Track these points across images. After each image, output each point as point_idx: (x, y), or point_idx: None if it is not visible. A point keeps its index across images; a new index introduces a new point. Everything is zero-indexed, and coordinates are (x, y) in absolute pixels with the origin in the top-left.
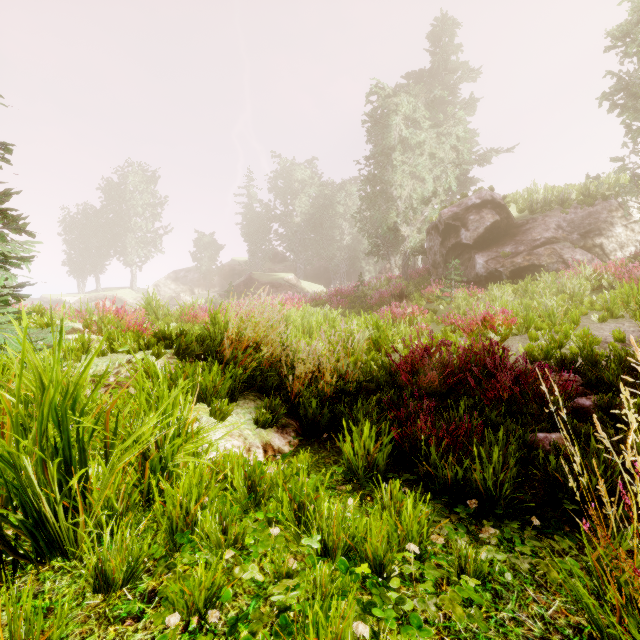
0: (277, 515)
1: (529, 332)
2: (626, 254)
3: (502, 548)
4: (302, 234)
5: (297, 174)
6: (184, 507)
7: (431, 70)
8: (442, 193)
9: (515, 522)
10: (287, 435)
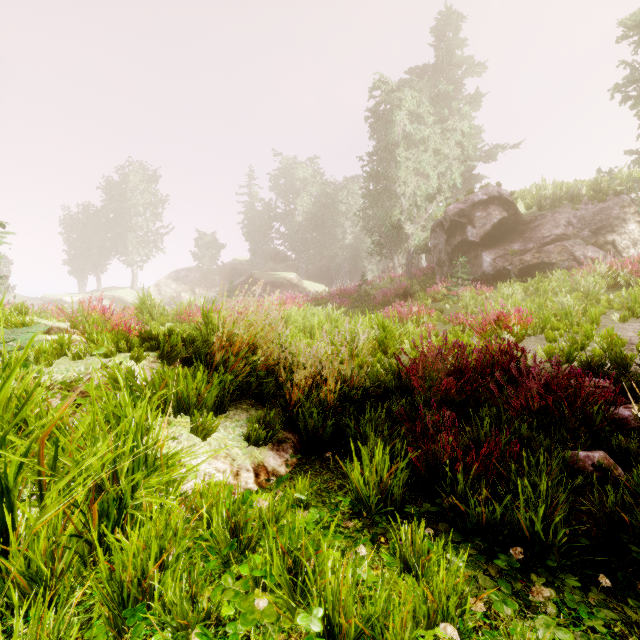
0: (266, 573)
1: (546, 332)
2: (639, 251)
3: (562, 618)
4: (304, 233)
5: (299, 173)
6: (138, 570)
7: (435, 65)
8: (447, 190)
9: (571, 575)
10: (284, 452)
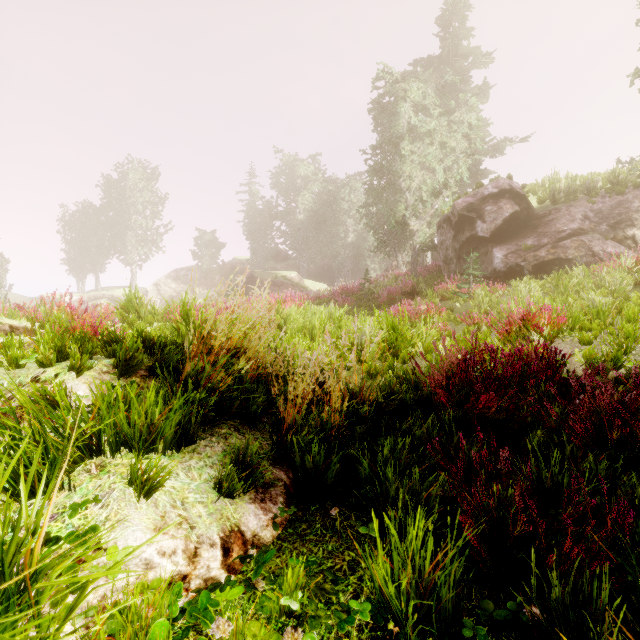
0: None
1: (580, 333)
2: None
3: None
4: (305, 232)
5: (300, 170)
6: None
7: (440, 57)
8: (454, 184)
9: None
10: (271, 503)
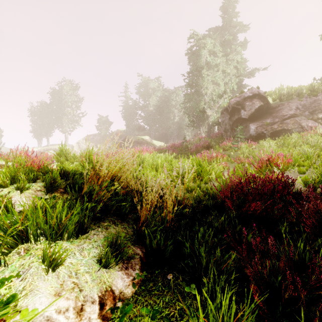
0: None
1: (299, 168)
2: None
3: None
4: (153, 116)
5: (151, 85)
6: None
7: (222, 27)
8: (229, 91)
9: None
10: (132, 270)
